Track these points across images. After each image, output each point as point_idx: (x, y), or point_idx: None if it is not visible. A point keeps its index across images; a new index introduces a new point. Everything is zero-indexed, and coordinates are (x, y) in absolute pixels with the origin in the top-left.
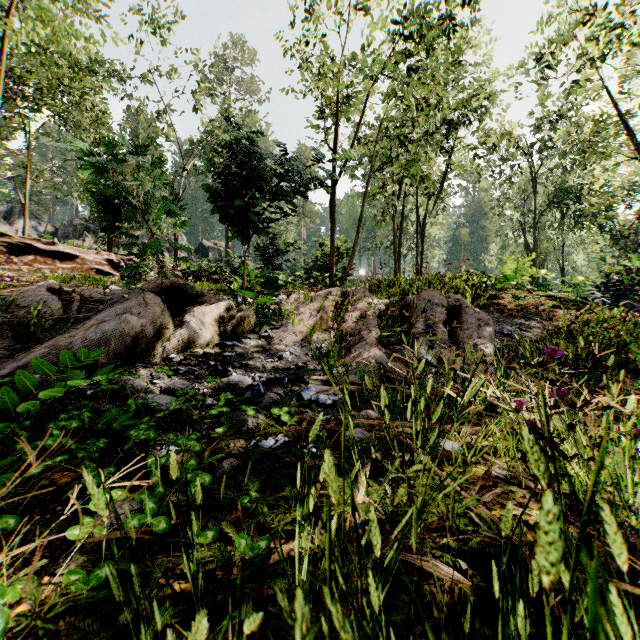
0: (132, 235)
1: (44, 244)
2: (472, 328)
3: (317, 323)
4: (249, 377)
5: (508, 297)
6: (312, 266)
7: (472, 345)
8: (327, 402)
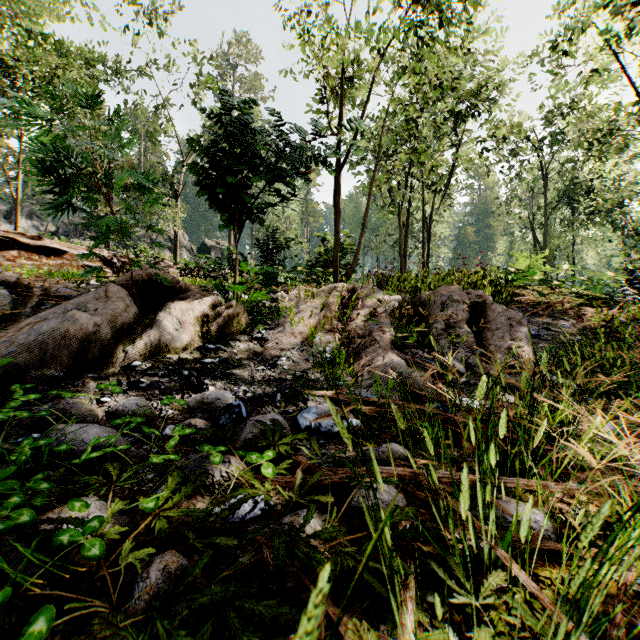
0: (91, 213)
1: (29, 239)
2: (502, 328)
3: (320, 322)
4: (230, 392)
5: (529, 294)
6: (315, 262)
7: (505, 349)
8: (332, 430)
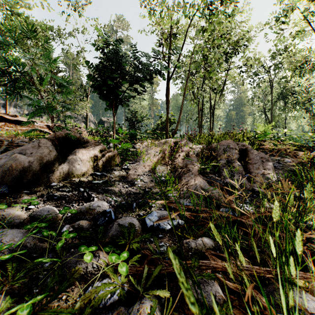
0: (30, 99)
1: (11, 116)
2: (258, 163)
3: (159, 159)
4: (106, 202)
5: (267, 144)
6: (156, 128)
7: (261, 174)
8: (167, 227)
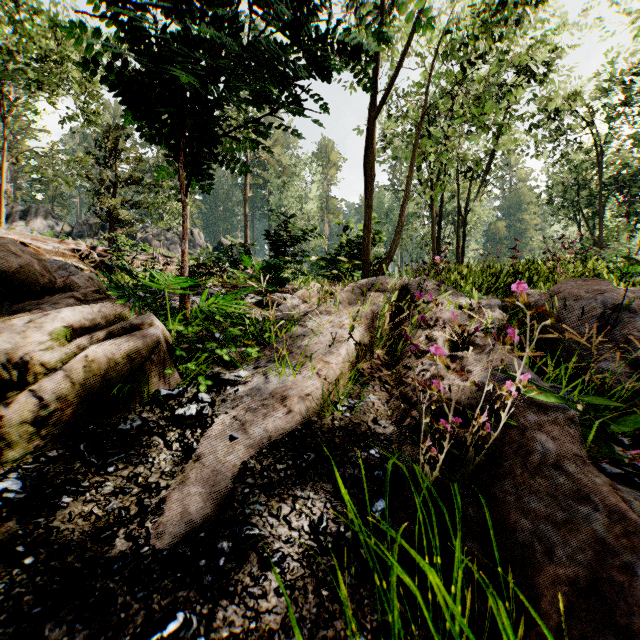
0: None
1: None
2: None
3: (349, 359)
4: None
5: None
6: (335, 255)
7: None
8: None
